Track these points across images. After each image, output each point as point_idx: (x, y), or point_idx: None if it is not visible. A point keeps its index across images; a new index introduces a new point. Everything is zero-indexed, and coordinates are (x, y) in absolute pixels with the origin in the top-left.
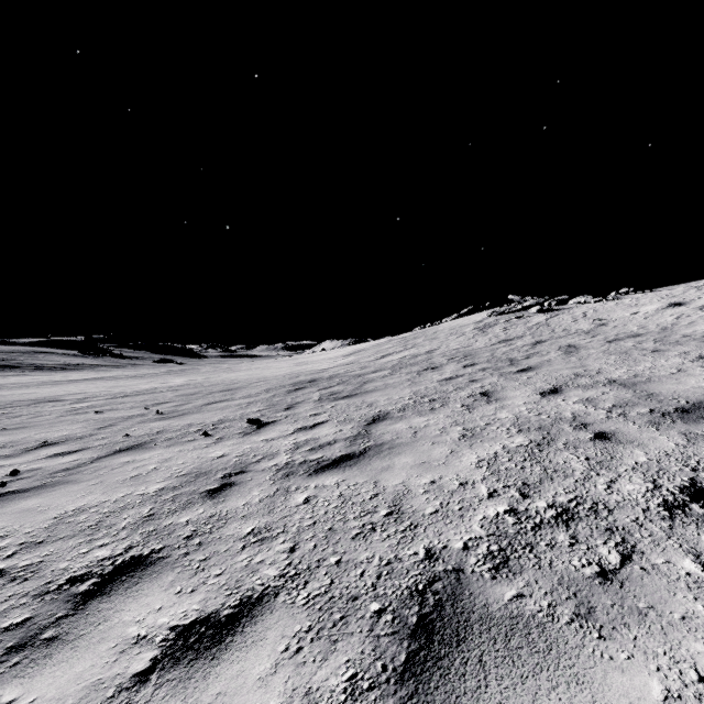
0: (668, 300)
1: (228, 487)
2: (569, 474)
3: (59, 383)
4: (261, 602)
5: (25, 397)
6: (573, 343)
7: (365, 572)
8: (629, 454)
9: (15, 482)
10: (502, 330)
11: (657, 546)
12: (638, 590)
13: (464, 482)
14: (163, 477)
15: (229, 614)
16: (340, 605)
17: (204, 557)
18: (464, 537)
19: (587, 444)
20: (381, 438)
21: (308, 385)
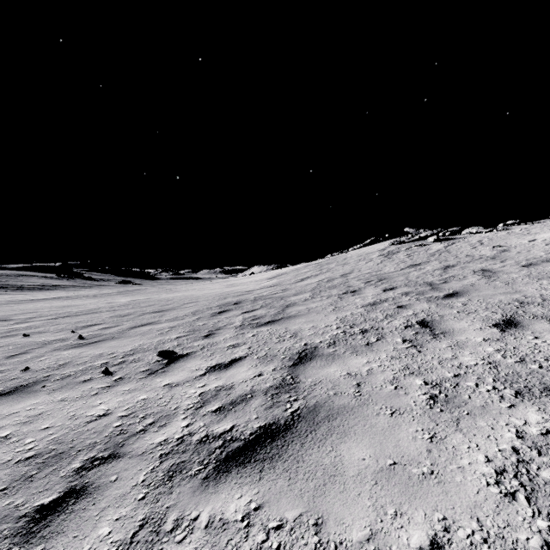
0: None
1: (69, 503)
2: None
3: (23, 302)
4: None
5: None
6: (486, 268)
7: None
8: None
9: None
10: (406, 256)
11: None
12: None
13: None
14: None
15: None
16: None
17: None
18: None
19: None
20: (312, 393)
21: (233, 307)
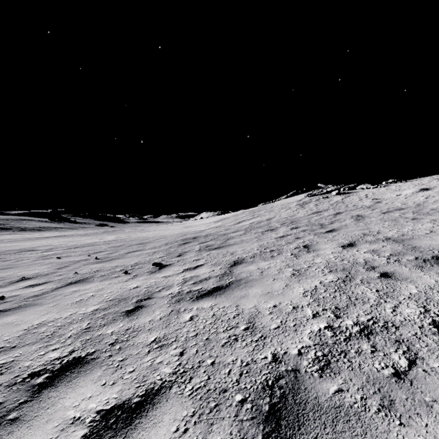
0: (419, 187)
1: (139, 309)
2: (366, 301)
3: (35, 239)
4: (160, 392)
5: (13, 248)
6: (360, 214)
7: (231, 371)
8: (405, 288)
9: (2, 304)
10: (314, 206)
11: (432, 353)
12: (423, 387)
13: (296, 306)
14: (97, 302)
15: (137, 401)
16: (214, 396)
17: (122, 358)
18: (298, 346)
19: (376, 281)
20: (239, 275)
21: (192, 240)
